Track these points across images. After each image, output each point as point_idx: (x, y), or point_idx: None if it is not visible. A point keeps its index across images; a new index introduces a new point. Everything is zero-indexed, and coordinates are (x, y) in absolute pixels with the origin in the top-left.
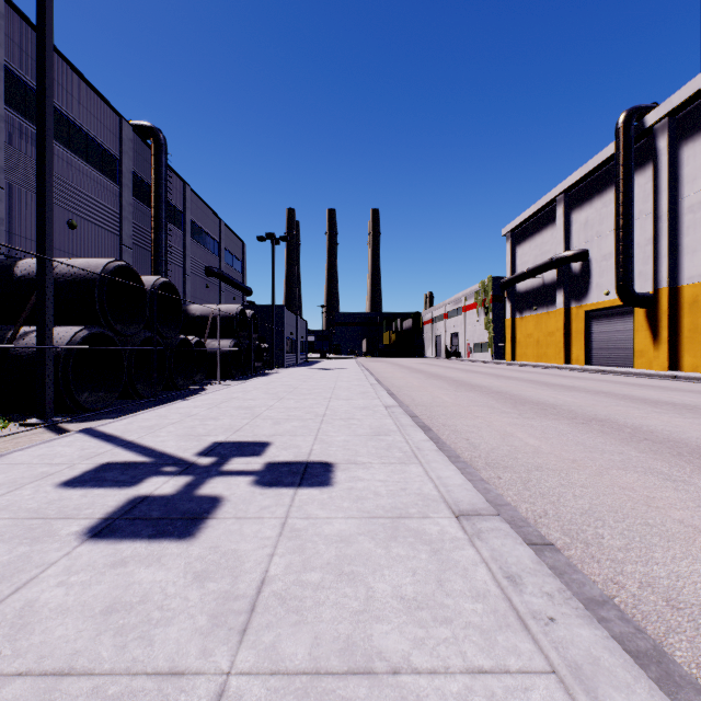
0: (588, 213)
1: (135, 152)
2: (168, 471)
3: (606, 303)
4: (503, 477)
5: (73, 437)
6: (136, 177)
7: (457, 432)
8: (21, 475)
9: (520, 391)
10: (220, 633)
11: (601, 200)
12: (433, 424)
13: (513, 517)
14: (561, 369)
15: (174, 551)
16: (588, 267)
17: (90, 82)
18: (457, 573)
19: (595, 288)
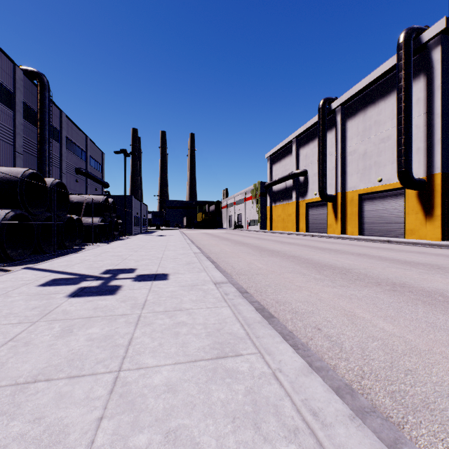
0: (307, 150)
1: (25, 88)
2: (90, 279)
3: (315, 199)
4: (241, 277)
5: (23, 271)
6: (25, 105)
7: (228, 263)
8: (13, 284)
9: (267, 245)
10: (136, 309)
11: (313, 144)
12: (218, 261)
13: (238, 287)
14: (293, 234)
15: (110, 297)
16: (307, 179)
17: None
18: (210, 295)
19: (310, 191)
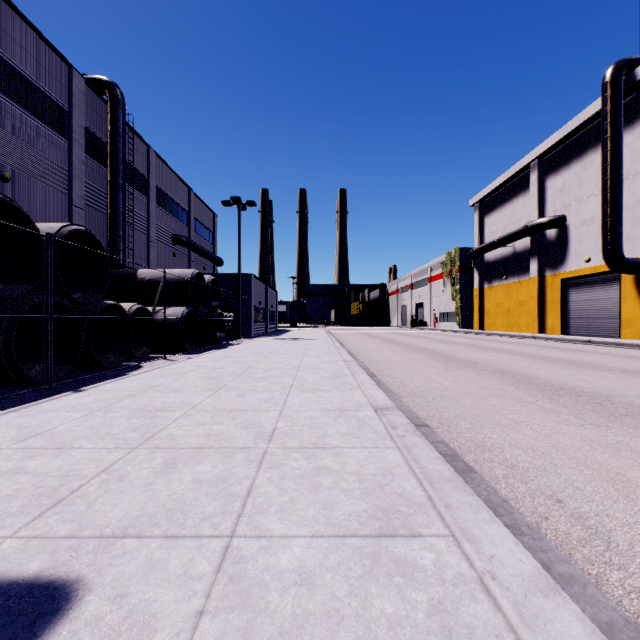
0: (565, 177)
1: (88, 107)
2: None
3: (586, 271)
4: None
5: None
6: (90, 135)
7: (516, 469)
8: None
9: (528, 369)
10: None
11: (581, 164)
12: (458, 443)
13: None
14: (539, 339)
15: None
16: (565, 234)
17: (28, 20)
18: None
19: (573, 255)
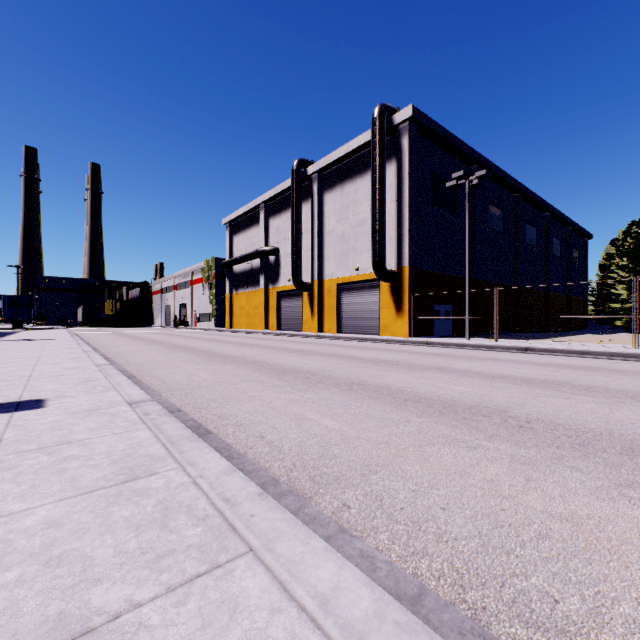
0: (279, 221)
1: None
2: None
3: (289, 287)
4: (176, 393)
5: None
6: None
7: (157, 377)
8: None
9: (221, 349)
10: None
11: (286, 215)
12: (140, 375)
13: (168, 405)
14: (261, 334)
15: None
16: (279, 260)
17: None
18: (121, 418)
19: (283, 276)
